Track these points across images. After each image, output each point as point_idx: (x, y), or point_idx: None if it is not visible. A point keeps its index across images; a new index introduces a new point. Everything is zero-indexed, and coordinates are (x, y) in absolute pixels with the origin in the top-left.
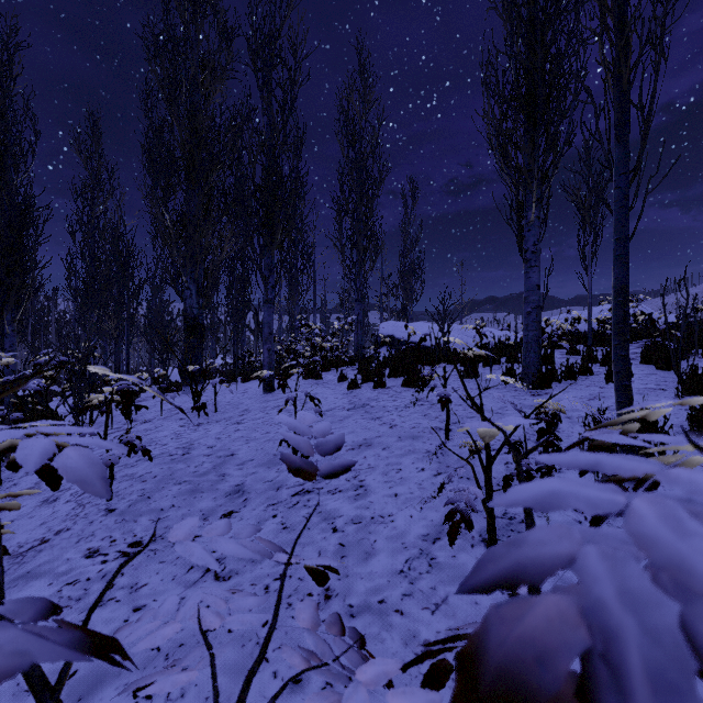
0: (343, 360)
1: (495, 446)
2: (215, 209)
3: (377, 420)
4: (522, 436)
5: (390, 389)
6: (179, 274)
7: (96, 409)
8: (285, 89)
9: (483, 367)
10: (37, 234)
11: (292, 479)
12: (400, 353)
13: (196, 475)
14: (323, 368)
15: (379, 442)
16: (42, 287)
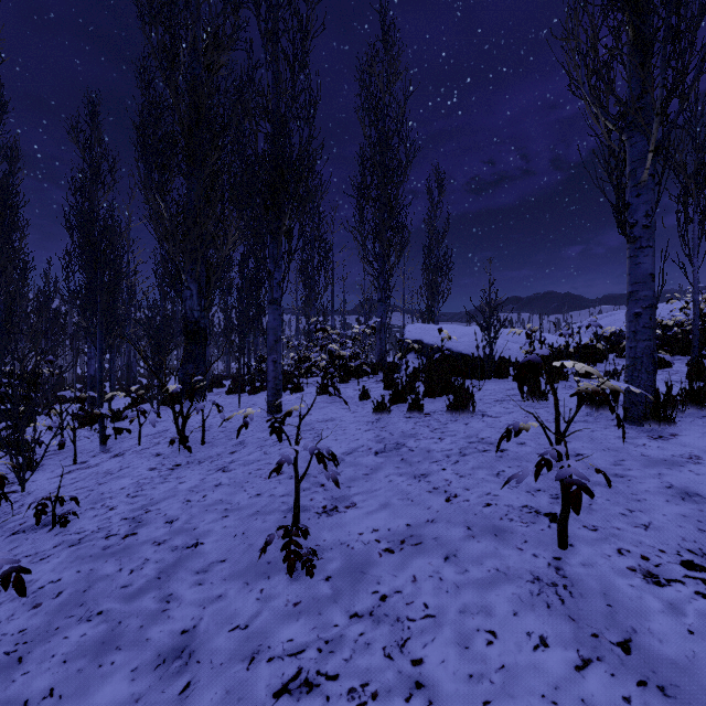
0: (364, 369)
1: (666, 570)
2: (218, 196)
3: (422, 480)
4: (701, 541)
5: (430, 417)
6: (178, 271)
7: (82, 426)
8: (293, 37)
9: (546, 384)
10: (6, 224)
11: (282, 629)
12: (432, 362)
13: (123, 594)
14: (341, 379)
15: (434, 536)
16: (57, 290)
